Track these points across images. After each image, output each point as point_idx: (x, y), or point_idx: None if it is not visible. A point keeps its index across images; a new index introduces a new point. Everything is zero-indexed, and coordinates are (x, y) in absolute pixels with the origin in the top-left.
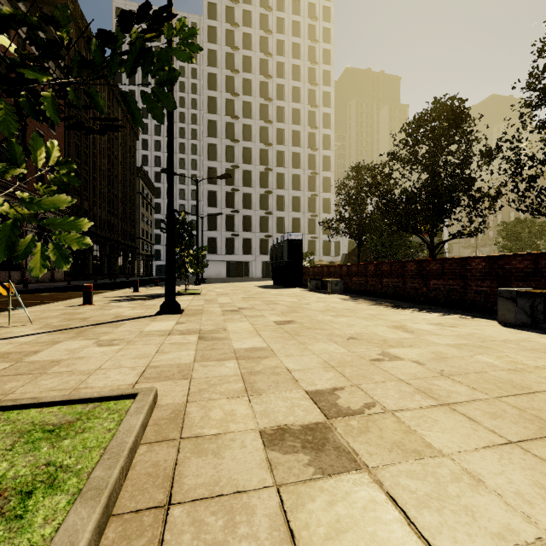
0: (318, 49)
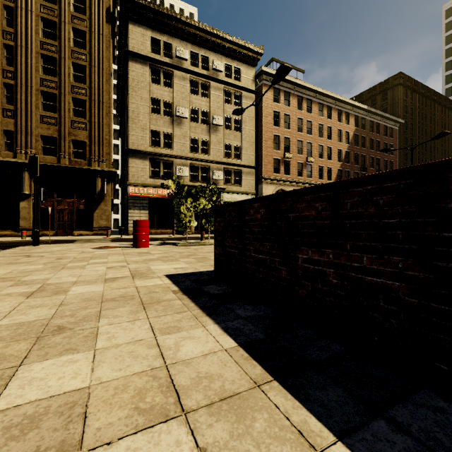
0: None
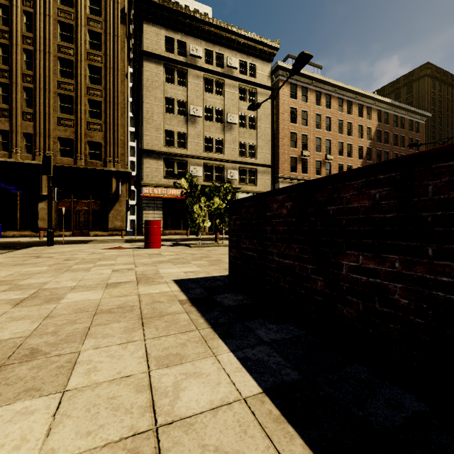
0: None
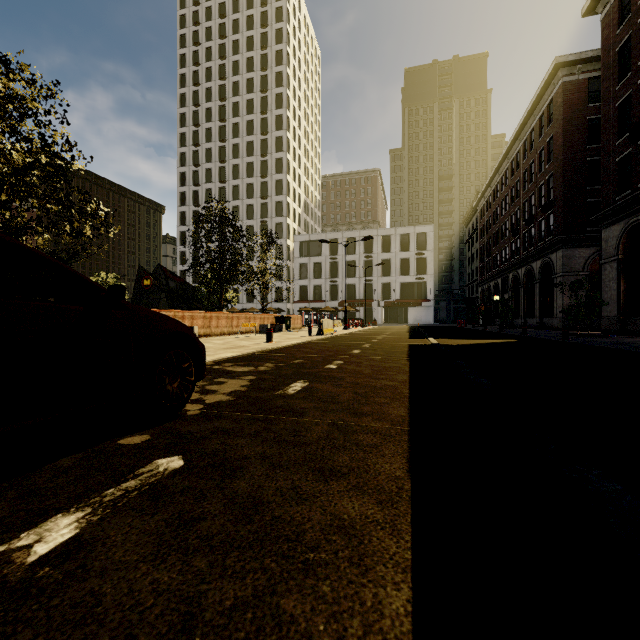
0: (270, 96)
